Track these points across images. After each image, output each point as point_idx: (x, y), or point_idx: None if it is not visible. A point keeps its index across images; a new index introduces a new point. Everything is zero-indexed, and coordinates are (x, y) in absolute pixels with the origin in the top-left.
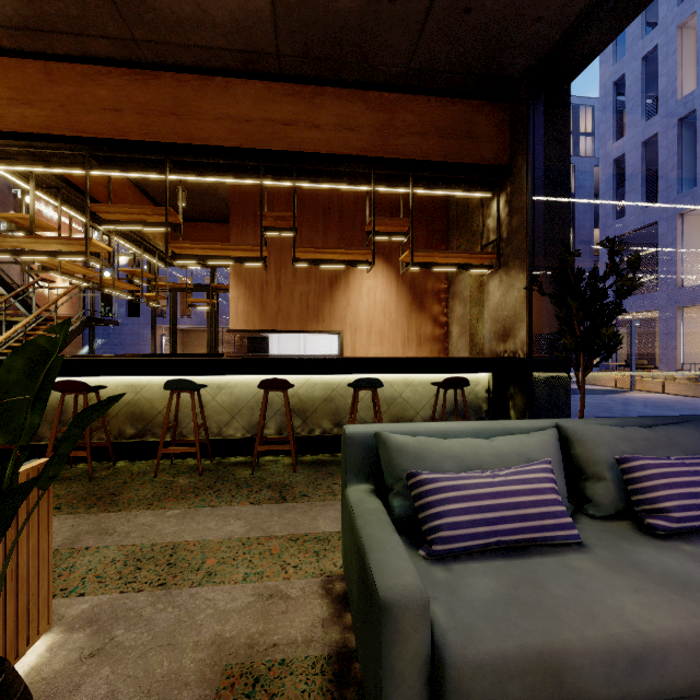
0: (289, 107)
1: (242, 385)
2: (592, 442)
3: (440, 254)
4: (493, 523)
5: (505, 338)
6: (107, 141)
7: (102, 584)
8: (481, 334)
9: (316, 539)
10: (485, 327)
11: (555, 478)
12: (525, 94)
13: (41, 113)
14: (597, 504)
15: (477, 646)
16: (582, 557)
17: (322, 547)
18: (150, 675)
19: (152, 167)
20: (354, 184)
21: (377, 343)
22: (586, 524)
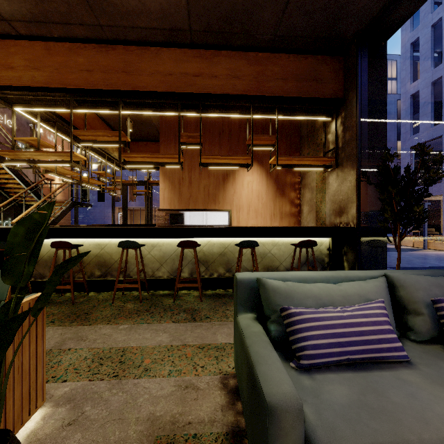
0: (197, 65)
1: (167, 244)
2: (412, 287)
3: (296, 158)
4: (344, 345)
5: (341, 214)
6: (83, 90)
7: (77, 374)
8: (324, 211)
9: (216, 348)
10: (326, 207)
11: (387, 313)
12: (355, 49)
13: (43, 74)
14: (417, 332)
15: (340, 442)
16: (411, 372)
17: (220, 353)
18: (106, 440)
19: (111, 106)
20: (239, 113)
21: (254, 218)
22: (410, 346)
